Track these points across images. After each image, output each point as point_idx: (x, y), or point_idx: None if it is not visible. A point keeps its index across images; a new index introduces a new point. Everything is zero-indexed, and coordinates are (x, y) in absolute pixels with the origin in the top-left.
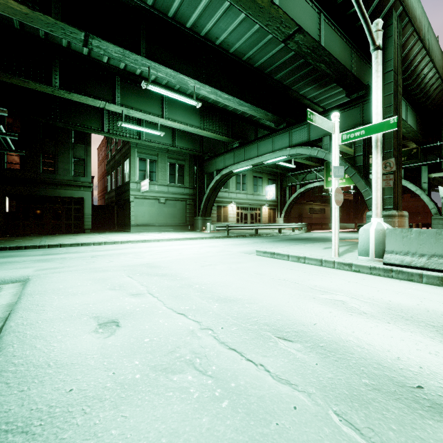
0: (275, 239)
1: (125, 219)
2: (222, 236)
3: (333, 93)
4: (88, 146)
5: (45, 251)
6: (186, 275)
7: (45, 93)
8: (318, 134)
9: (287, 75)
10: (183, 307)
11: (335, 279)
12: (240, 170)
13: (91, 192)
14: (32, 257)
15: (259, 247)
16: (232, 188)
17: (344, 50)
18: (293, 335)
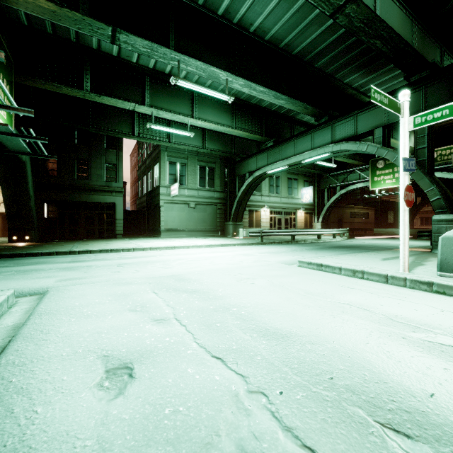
0: (315, 247)
1: (155, 224)
2: (255, 242)
3: (385, 78)
4: (120, 151)
5: (74, 258)
6: (220, 292)
7: (78, 99)
8: (368, 126)
9: (330, 62)
10: (220, 345)
11: (418, 305)
12: (274, 171)
13: (124, 197)
14: (59, 265)
15: (300, 256)
16: (264, 191)
17: (403, 23)
18: (406, 420)
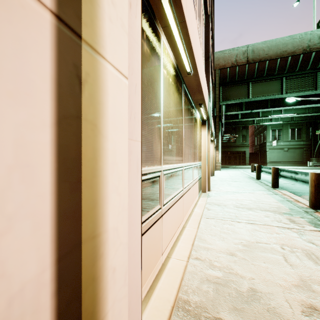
0: None
1: (264, 159)
2: (318, 168)
3: None
4: (247, 129)
5: (240, 168)
6: None
7: None
8: None
9: None
10: None
11: None
12: None
13: None
14: (239, 169)
15: None
16: None
17: None
18: None
